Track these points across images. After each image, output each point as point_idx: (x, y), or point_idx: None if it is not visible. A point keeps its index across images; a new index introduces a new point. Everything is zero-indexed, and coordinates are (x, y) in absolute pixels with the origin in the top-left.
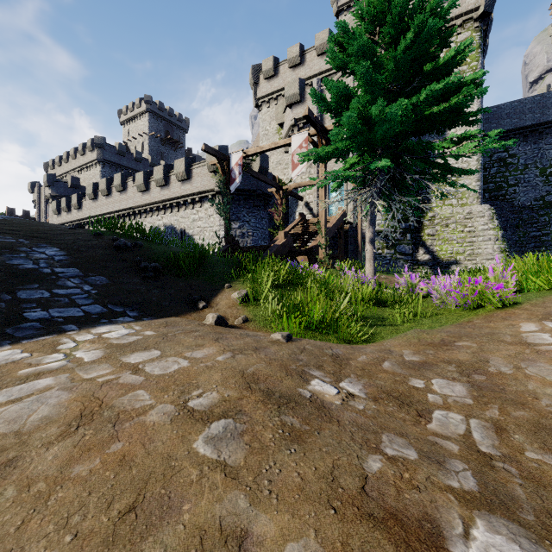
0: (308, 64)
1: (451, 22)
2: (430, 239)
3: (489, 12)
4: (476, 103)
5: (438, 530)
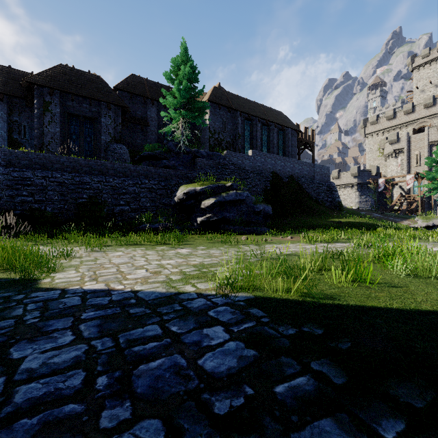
0: (398, 118)
1: None
2: None
3: None
4: None
5: None
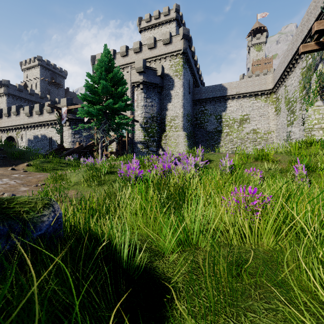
0: (117, 60)
1: (172, 53)
2: (164, 145)
3: (185, 52)
4: (181, 89)
5: (3, 178)
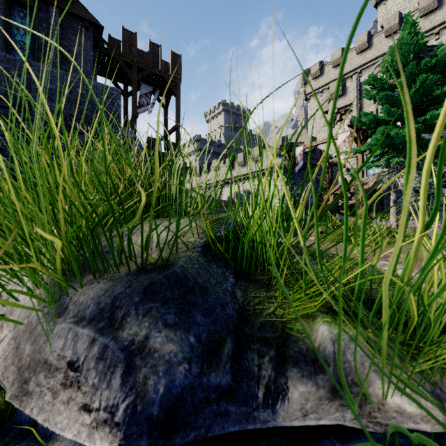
0: (348, 61)
1: None
2: None
3: None
4: None
5: None
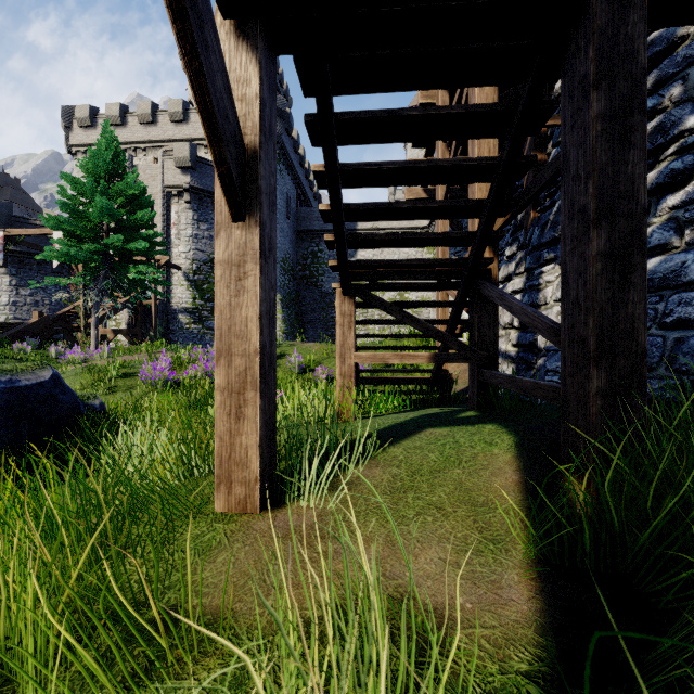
0: (131, 128)
1: None
2: None
3: (279, 141)
4: None
5: None
